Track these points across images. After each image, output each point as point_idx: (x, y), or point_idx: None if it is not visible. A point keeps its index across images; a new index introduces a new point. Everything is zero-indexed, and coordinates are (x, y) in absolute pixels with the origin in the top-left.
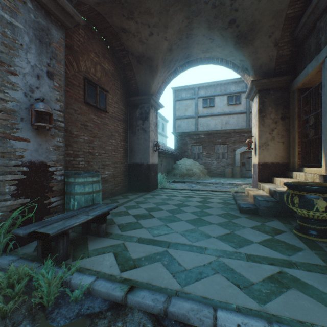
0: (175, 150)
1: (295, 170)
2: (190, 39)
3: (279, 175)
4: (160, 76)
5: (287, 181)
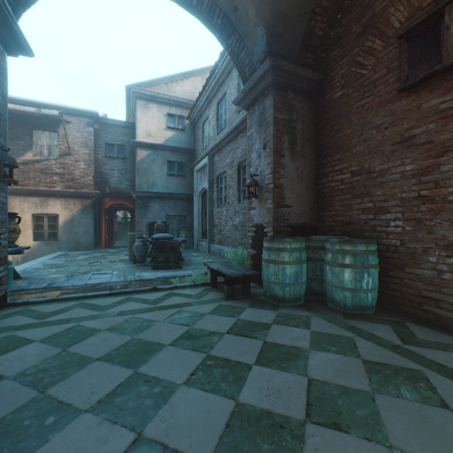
0: None
1: None
2: None
3: None
4: None
5: None
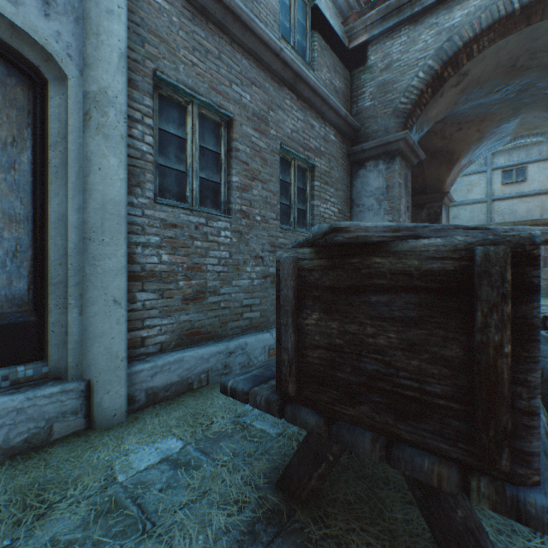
0: None
1: None
2: (512, 123)
3: None
4: (457, 167)
5: None
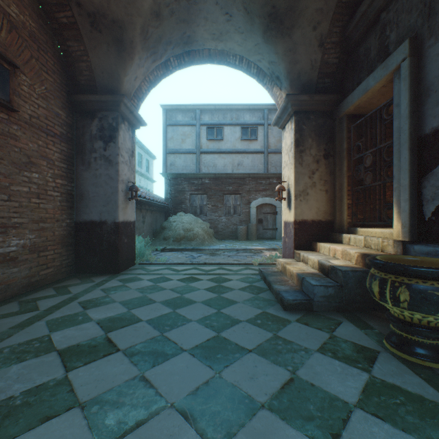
0: (167, 201)
1: (343, 231)
2: (194, 5)
3: (321, 238)
4: (139, 66)
5: (345, 250)
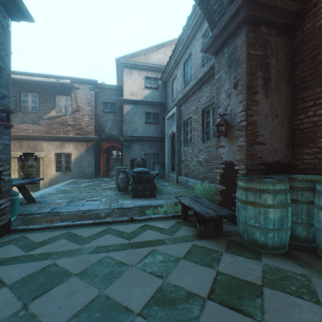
0: None
1: None
2: None
3: None
4: None
5: None
